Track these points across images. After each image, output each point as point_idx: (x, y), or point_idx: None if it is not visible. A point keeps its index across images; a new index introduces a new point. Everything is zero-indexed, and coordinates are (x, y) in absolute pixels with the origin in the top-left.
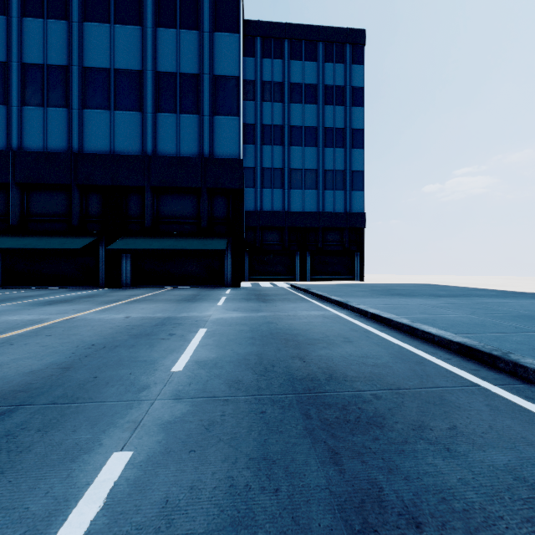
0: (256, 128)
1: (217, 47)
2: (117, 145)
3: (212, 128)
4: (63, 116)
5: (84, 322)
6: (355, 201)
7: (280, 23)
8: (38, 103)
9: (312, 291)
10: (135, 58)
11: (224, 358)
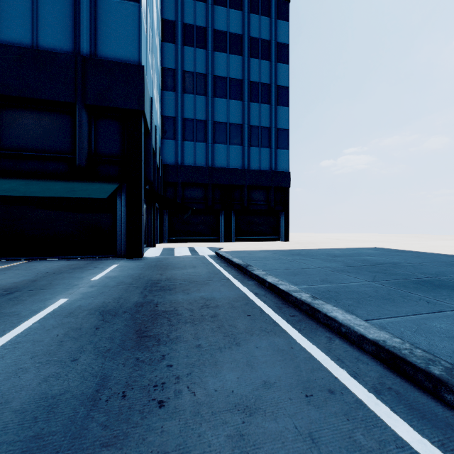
0: (176, 74)
1: None
2: None
3: (95, 13)
4: None
5: None
6: (280, 159)
7: None
8: None
9: (257, 274)
10: None
11: None
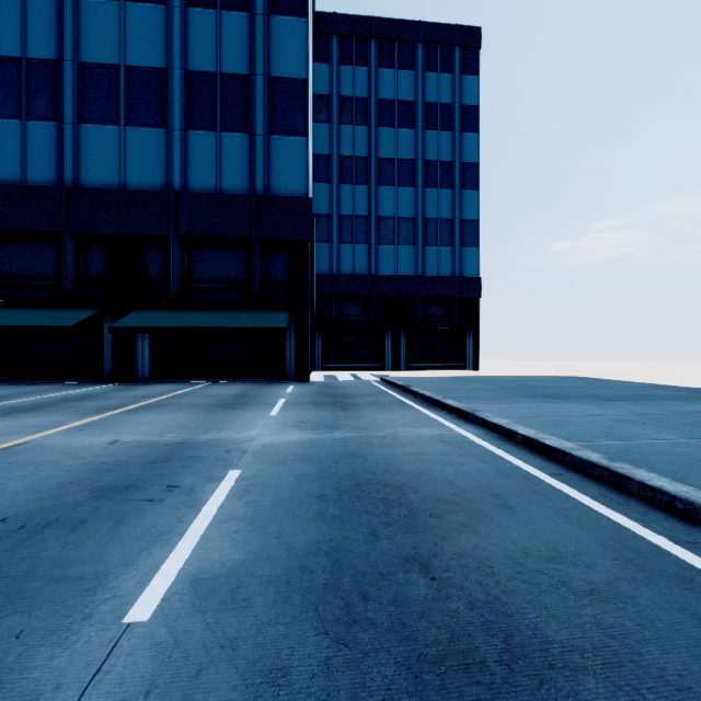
0: (331, 160)
1: (275, 36)
2: (130, 176)
3: (268, 153)
4: (51, 134)
5: (30, 454)
6: (467, 261)
7: (364, 17)
8: (12, 114)
9: (414, 389)
10: (156, 50)
11: (258, 565)
